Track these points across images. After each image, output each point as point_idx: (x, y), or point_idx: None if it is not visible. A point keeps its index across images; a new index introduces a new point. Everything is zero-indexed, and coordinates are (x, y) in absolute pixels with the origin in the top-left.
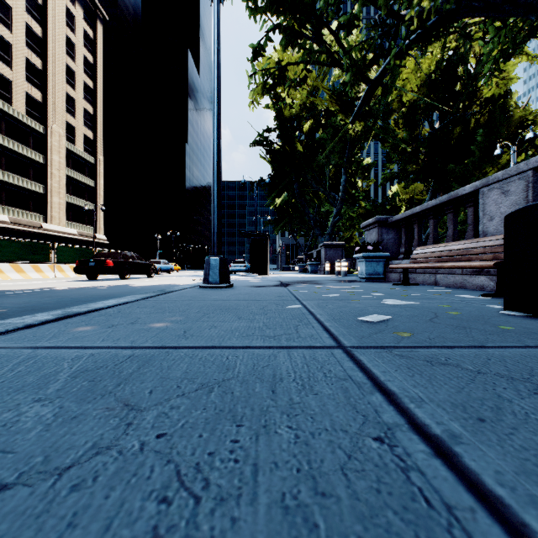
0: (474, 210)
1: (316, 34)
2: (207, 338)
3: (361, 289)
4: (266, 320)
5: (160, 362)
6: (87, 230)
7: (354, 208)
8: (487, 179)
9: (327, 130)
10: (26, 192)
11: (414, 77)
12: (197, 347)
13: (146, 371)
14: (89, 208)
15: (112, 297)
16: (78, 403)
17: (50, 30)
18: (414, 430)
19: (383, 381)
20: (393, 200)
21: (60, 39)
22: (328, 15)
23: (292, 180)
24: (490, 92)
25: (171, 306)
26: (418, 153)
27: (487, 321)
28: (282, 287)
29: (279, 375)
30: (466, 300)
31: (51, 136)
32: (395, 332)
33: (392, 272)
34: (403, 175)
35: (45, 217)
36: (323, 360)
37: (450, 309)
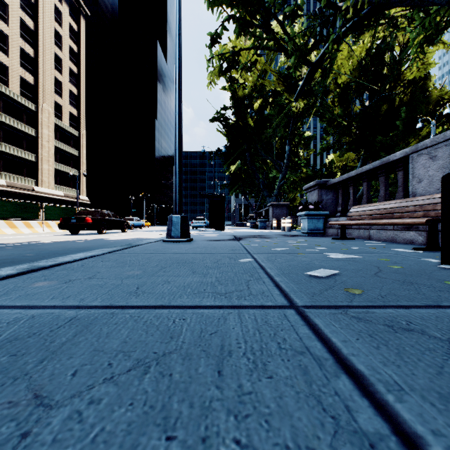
0: (404, 174)
1: (265, 22)
2: (158, 295)
3: (305, 243)
4: (219, 275)
5: (101, 327)
6: (72, 192)
7: (297, 174)
8: (416, 146)
9: (274, 108)
10: (20, 160)
11: (347, 63)
12: (145, 307)
13: (81, 339)
14: (74, 174)
15: (86, 249)
16: None
17: (40, 24)
18: (406, 449)
19: (346, 355)
20: (330, 167)
21: (49, 31)
22: (275, 7)
23: (245, 150)
24: (412, 75)
25: (132, 259)
26: (351, 127)
27: (431, 276)
28: (235, 241)
29: (228, 346)
30: (401, 254)
31: (42, 113)
32: (345, 288)
33: (331, 228)
34: (338, 145)
35: (37, 181)
36: (276, 324)
37: (391, 263)
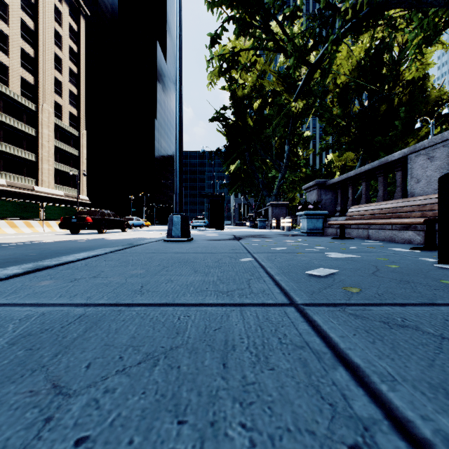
0: (402, 174)
1: (264, 23)
2: (162, 294)
3: (304, 243)
4: (220, 274)
5: (109, 324)
6: (72, 192)
7: (296, 174)
8: (415, 146)
9: (273, 108)
10: (21, 160)
11: (346, 63)
12: (150, 305)
13: (92, 335)
14: (74, 174)
15: (87, 249)
16: (1, 382)
17: (40, 24)
18: (397, 431)
19: (344, 349)
20: (329, 166)
21: (49, 31)
22: (274, 8)
23: (244, 150)
24: (411, 75)
25: (134, 259)
26: (350, 127)
27: (427, 275)
28: (235, 240)
29: (231, 341)
30: (399, 253)
31: (42, 113)
32: (344, 287)
33: (330, 228)
34: (338, 145)
35: (37, 181)
36: (276, 320)
37: (389, 262)
